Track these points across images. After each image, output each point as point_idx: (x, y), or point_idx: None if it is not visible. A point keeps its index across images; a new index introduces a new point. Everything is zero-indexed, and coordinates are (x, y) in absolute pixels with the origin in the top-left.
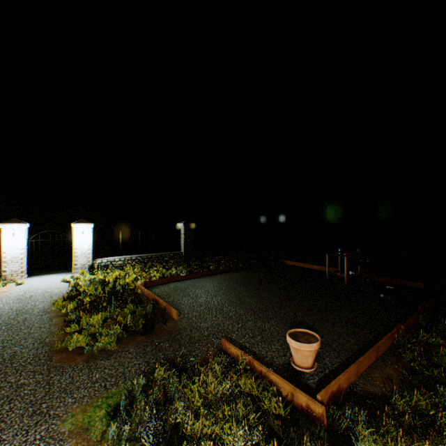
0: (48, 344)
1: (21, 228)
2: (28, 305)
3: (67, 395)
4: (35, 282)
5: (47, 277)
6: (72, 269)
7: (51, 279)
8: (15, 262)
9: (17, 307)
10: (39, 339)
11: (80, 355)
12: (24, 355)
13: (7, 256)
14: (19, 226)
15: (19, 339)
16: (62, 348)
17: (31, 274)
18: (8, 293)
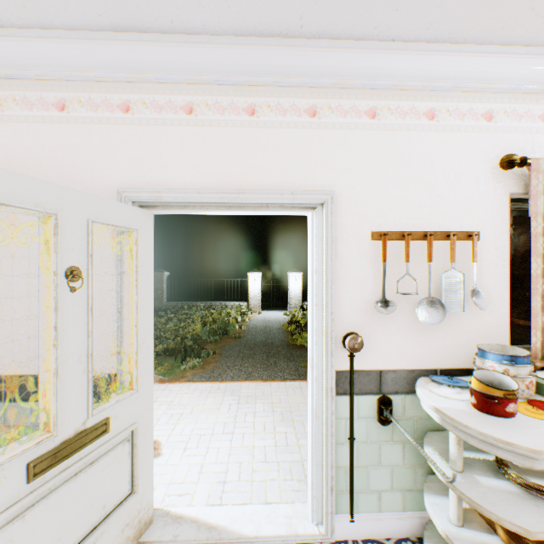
0: (285, 341)
1: (258, 276)
2: (268, 324)
3: (300, 358)
4: (267, 313)
5: (273, 312)
6: (287, 308)
7: (276, 313)
8: (255, 299)
9: (263, 324)
10: (280, 338)
11: (302, 348)
12: (276, 342)
13: (251, 294)
14: (257, 274)
15: (271, 337)
16: (293, 343)
17: (263, 309)
18: (255, 317)
